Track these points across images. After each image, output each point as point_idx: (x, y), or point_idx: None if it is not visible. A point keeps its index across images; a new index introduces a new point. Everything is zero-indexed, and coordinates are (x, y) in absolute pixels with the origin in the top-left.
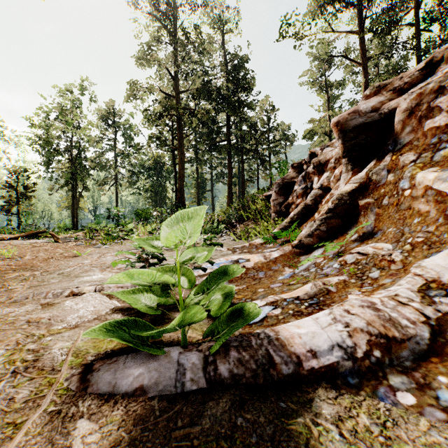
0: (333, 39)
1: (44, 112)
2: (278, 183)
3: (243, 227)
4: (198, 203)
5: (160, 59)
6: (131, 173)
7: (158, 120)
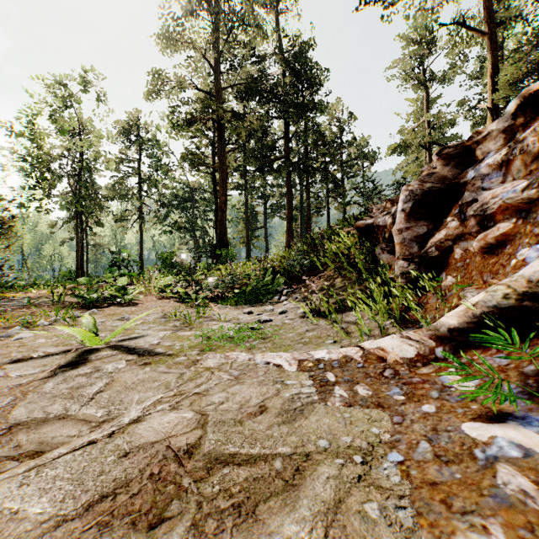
0: (442, 1)
1: (27, 115)
2: (412, 192)
3: (317, 284)
4: (247, 243)
5: (192, 42)
6: (160, 206)
7: (188, 125)
